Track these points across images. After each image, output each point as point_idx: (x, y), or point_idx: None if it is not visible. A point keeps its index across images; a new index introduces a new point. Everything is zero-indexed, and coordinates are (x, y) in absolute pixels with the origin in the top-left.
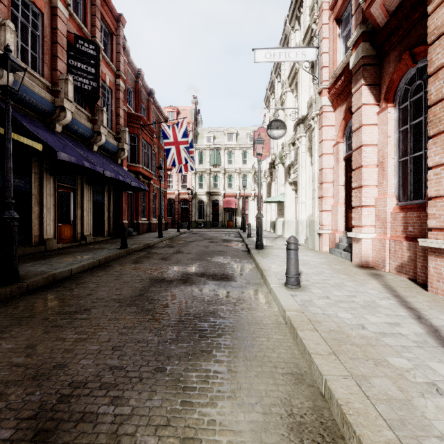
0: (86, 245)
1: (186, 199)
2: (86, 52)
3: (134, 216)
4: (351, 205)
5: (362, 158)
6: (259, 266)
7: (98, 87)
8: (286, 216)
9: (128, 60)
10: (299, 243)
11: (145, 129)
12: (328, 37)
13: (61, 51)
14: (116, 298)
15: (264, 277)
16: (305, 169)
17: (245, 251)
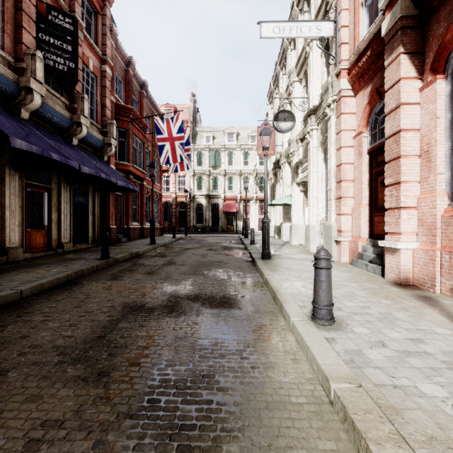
0: (61, 255)
1: (184, 202)
2: (61, 26)
3: (124, 220)
4: (377, 206)
5: (400, 146)
6: (269, 285)
7: (75, 68)
8: (294, 221)
9: (117, 44)
10: (310, 251)
11: (136, 123)
12: (348, 9)
13: (28, 21)
14: (60, 345)
15: (279, 302)
16: (317, 167)
17: (249, 261)
